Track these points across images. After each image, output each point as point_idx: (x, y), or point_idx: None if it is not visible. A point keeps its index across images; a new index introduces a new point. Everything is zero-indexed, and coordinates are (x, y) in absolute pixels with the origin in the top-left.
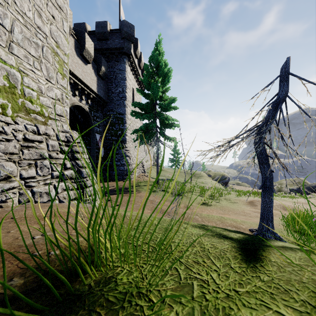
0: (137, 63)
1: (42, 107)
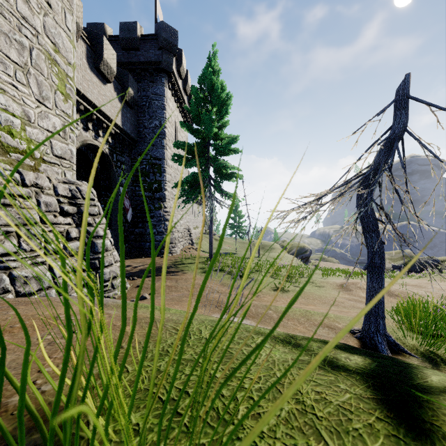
0: (181, 85)
1: (30, 144)
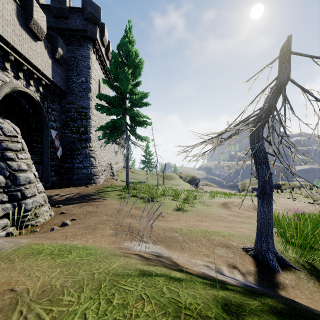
0: (104, 52)
1: None
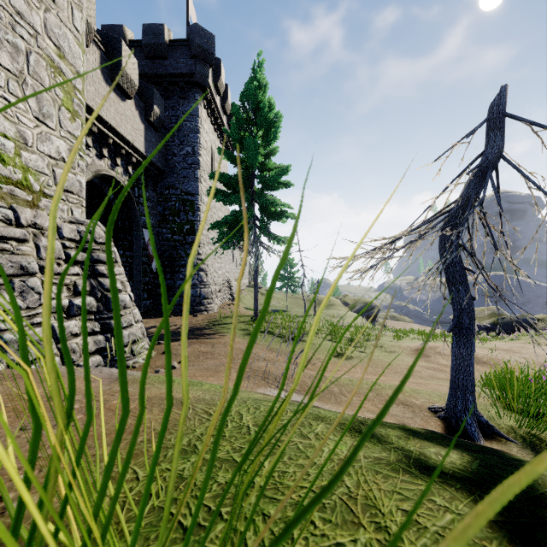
0: (219, 104)
1: (26, 173)
